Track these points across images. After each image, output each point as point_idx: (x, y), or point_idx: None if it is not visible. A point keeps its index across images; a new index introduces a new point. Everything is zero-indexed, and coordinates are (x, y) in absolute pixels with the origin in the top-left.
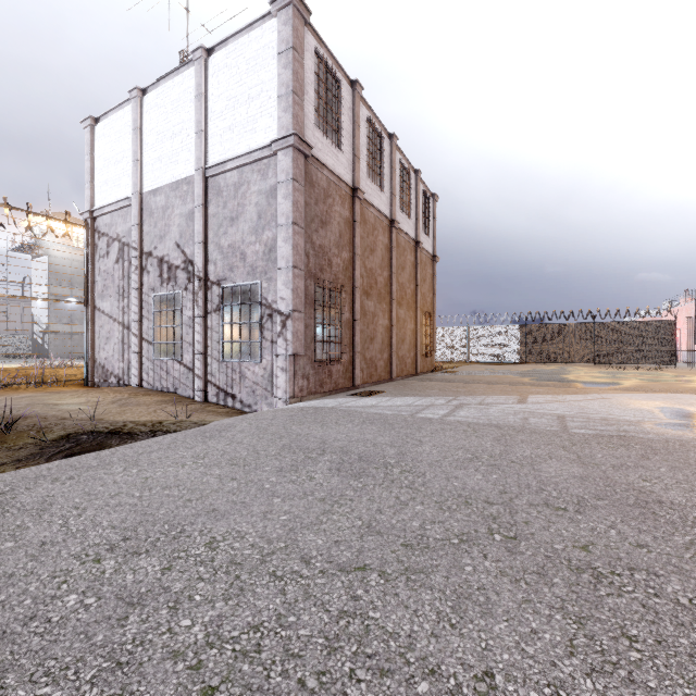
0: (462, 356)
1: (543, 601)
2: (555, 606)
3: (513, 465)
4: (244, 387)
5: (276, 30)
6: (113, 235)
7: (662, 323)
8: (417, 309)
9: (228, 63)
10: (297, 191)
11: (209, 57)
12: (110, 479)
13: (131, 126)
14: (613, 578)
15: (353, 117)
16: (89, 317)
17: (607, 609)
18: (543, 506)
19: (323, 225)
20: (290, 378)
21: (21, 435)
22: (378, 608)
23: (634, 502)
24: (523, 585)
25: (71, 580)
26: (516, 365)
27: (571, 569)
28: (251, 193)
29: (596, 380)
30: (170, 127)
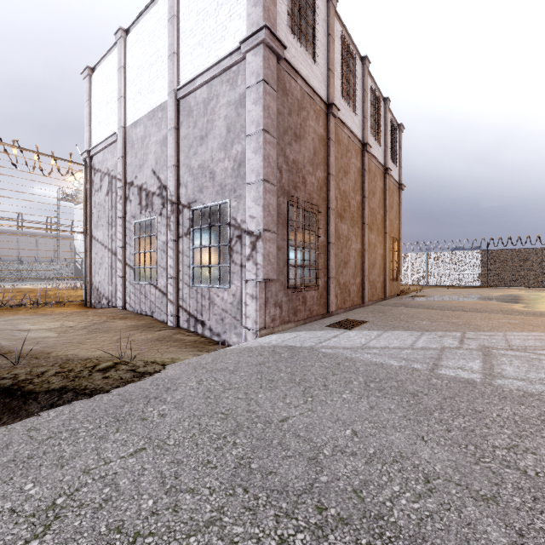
0: (421, 280)
1: None
2: None
3: None
4: (213, 314)
5: None
6: (104, 170)
7: None
8: (385, 234)
9: None
10: (268, 95)
11: None
12: None
13: (117, 67)
14: None
15: (328, 30)
16: (87, 245)
17: None
18: None
19: (297, 139)
20: (261, 307)
21: None
22: None
23: None
24: None
25: None
26: (479, 289)
27: None
28: (220, 106)
29: None
30: (147, 59)
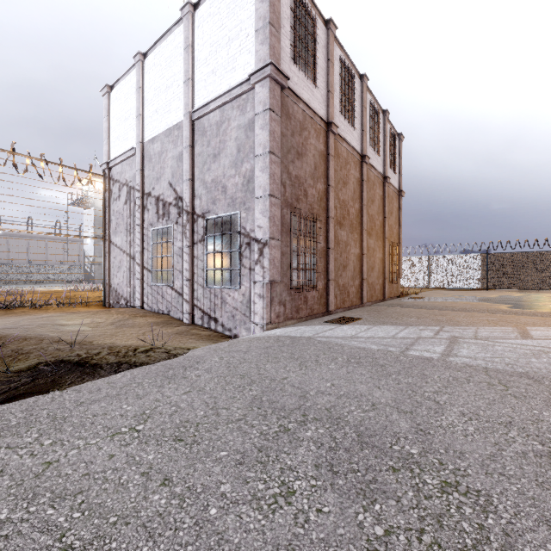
0: (423, 282)
1: None
2: None
3: None
4: (224, 312)
5: None
6: (123, 181)
7: None
8: (384, 239)
9: (211, 12)
10: (274, 121)
11: (195, 11)
12: (3, 460)
13: (135, 87)
14: None
15: (328, 55)
16: (106, 249)
17: None
18: None
19: (299, 157)
20: (267, 305)
21: None
22: None
23: None
24: None
25: None
26: (478, 292)
27: None
28: (231, 128)
29: None
30: (164, 82)
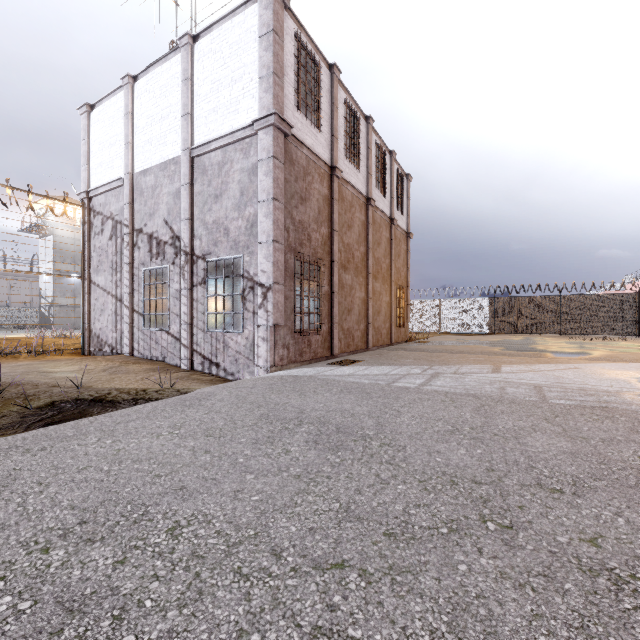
0: (434, 327)
1: (557, 617)
2: (573, 624)
3: (497, 439)
4: (227, 356)
5: (258, 15)
6: (107, 214)
7: (627, 296)
8: (391, 282)
9: (213, 48)
10: (277, 169)
11: (195, 43)
12: (82, 450)
13: (123, 111)
14: (636, 583)
15: (332, 100)
16: (85, 290)
17: (639, 630)
18: (536, 487)
19: (303, 202)
20: (271, 348)
21: (7, 403)
22: (359, 623)
23: (636, 484)
24: (530, 592)
25: (10, 575)
26: (485, 336)
27: (583, 570)
28: (234, 171)
29: (565, 350)
30: (158, 111)
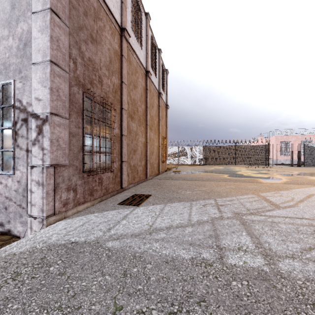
0: (175, 161)
1: None
2: None
3: None
4: None
5: None
6: None
7: (263, 146)
8: (159, 134)
9: None
10: None
11: None
12: None
13: None
14: None
15: None
16: None
17: None
18: None
19: (93, 41)
20: (49, 194)
21: None
22: None
23: None
24: None
25: None
26: (203, 166)
27: None
28: None
29: (260, 175)
30: None
